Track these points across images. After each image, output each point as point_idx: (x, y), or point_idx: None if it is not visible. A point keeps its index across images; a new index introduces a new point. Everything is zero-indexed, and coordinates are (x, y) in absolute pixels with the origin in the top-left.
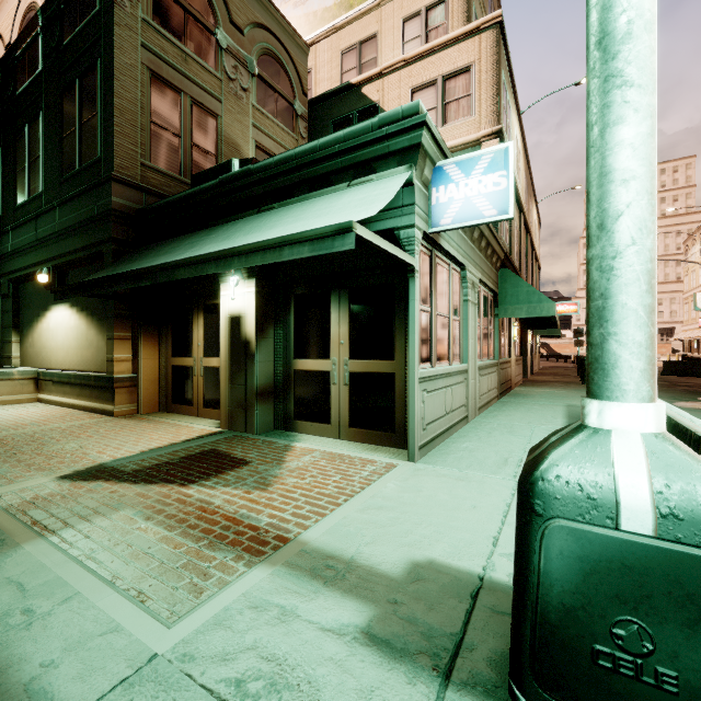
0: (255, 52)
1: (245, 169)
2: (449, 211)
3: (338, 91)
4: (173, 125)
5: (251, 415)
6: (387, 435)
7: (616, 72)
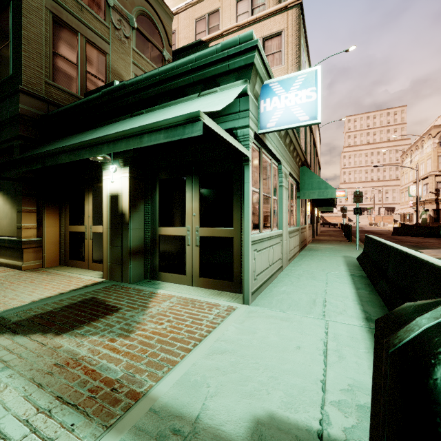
0: (135, 12)
1: (121, 84)
2: (273, 117)
3: (193, 45)
4: (71, 56)
5: (126, 269)
6: (227, 283)
7: None
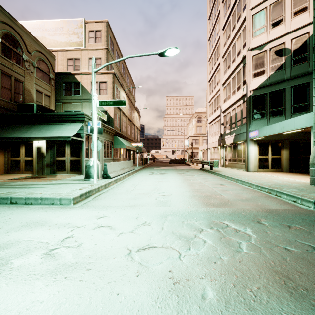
0: (36, 59)
1: (43, 113)
2: None
3: (66, 73)
4: (8, 86)
5: (44, 170)
6: (79, 172)
7: (92, 135)
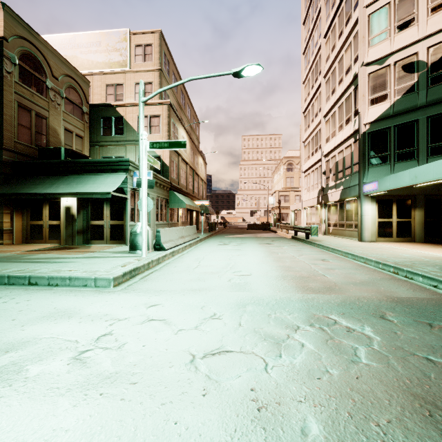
0: (64, 87)
1: (73, 160)
2: None
3: (105, 105)
4: (27, 123)
5: (75, 239)
6: (121, 241)
7: (140, 189)
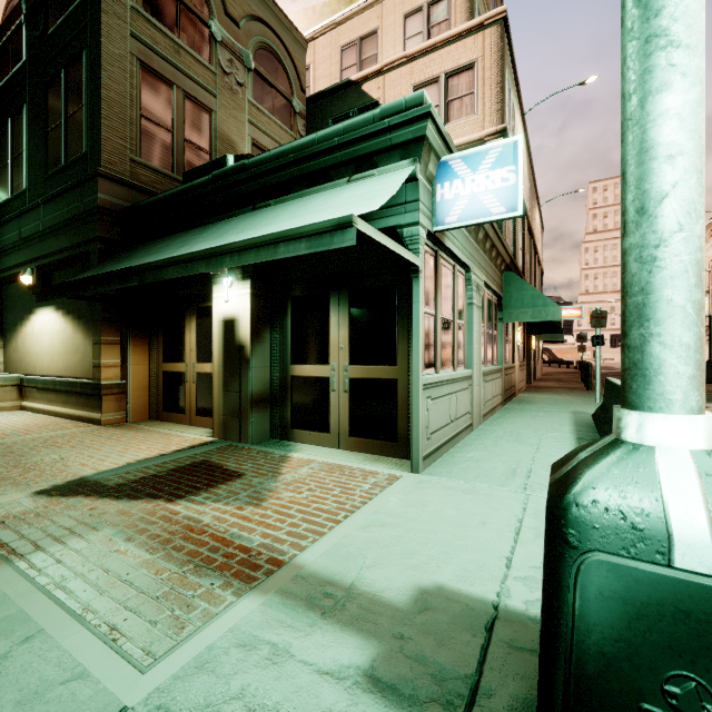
0: (252, 45)
1: (240, 164)
2: (455, 209)
3: (338, 88)
4: (165, 119)
5: (246, 424)
6: (389, 444)
7: (659, 31)
